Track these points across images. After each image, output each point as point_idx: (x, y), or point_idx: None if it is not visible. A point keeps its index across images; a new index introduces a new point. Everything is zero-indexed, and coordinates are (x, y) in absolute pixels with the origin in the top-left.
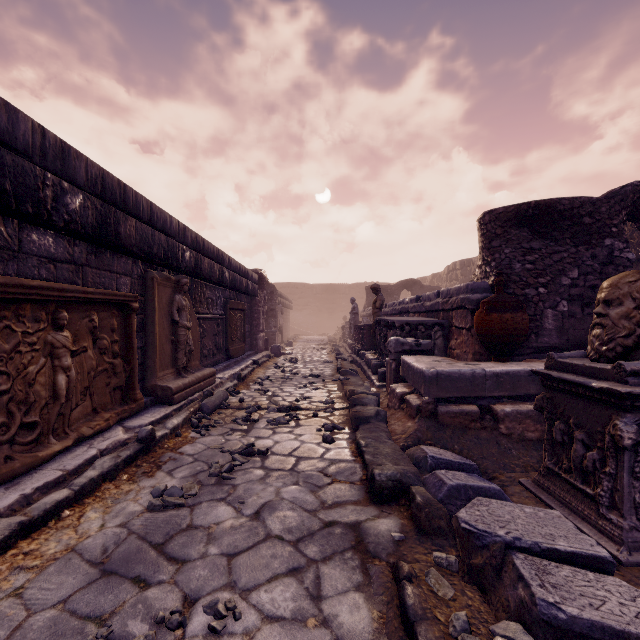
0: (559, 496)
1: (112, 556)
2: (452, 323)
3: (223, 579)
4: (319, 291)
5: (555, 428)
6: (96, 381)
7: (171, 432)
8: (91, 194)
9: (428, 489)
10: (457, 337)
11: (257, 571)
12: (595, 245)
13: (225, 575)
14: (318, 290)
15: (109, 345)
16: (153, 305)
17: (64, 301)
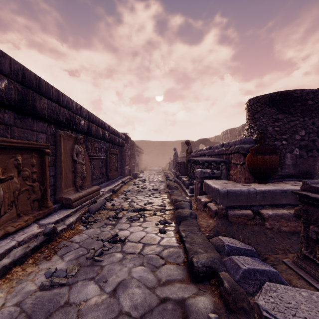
0: (314, 275)
1: None
2: (231, 161)
3: None
4: (157, 145)
5: (311, 230)
6: (20, 197)
7: (68, 227)
8: (14, 80)
9: (228, 270)
10: (234, 169)
11: None
12: (314, 117)
13: None
14: (157, 144)
15: (30, 174)
16: (60, 151)
17: None
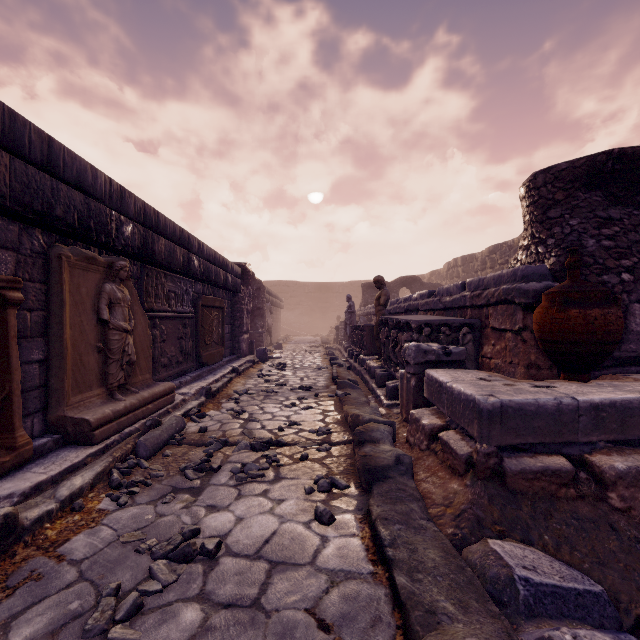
0: None
1: None
2: (487, 323)
3: None
4: (311, 290)
5: None
6: None
7: (63, 504)
8: None
9: None
10: (495, 342)
11: None
12: None
13: None
14: (310, 288)
15: None
16: (60, 296)
17: None
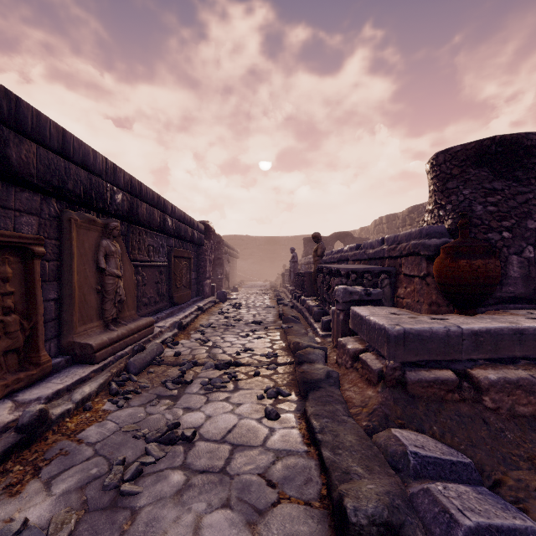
0: None
1: None
2: (400, 271)
3: None
4: (262, 243)
5: None
6: None
7: (78, 405)
8: None
9: (425, 523)
10: (406, 285)
11: None
12: None
13: None
14: (261, 242)
15: None
16: (70, 250)
17: None
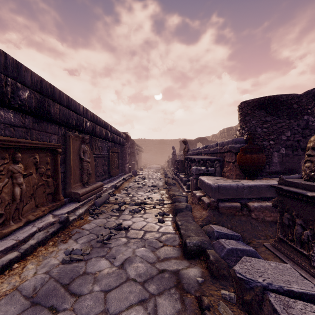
0: (287, 254)
1: (38, 292)
2: (224, 159)
3: (101, 307)
4: (156, 143)
5: (284, 217)
6: (37, 190)
7: (78, 217)
8: (34, 90)
9: (215, 250)
10: (227, 166)
11: (121, 302)
12: (299, 119)
13: (102, 304)
14: (156, 142)
15: (45, 171)
16: (69, 150)
17: (19, 148)
